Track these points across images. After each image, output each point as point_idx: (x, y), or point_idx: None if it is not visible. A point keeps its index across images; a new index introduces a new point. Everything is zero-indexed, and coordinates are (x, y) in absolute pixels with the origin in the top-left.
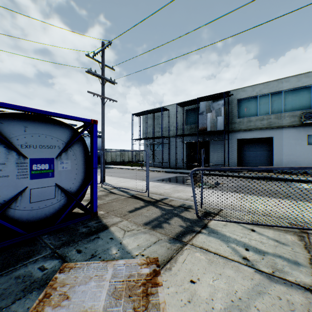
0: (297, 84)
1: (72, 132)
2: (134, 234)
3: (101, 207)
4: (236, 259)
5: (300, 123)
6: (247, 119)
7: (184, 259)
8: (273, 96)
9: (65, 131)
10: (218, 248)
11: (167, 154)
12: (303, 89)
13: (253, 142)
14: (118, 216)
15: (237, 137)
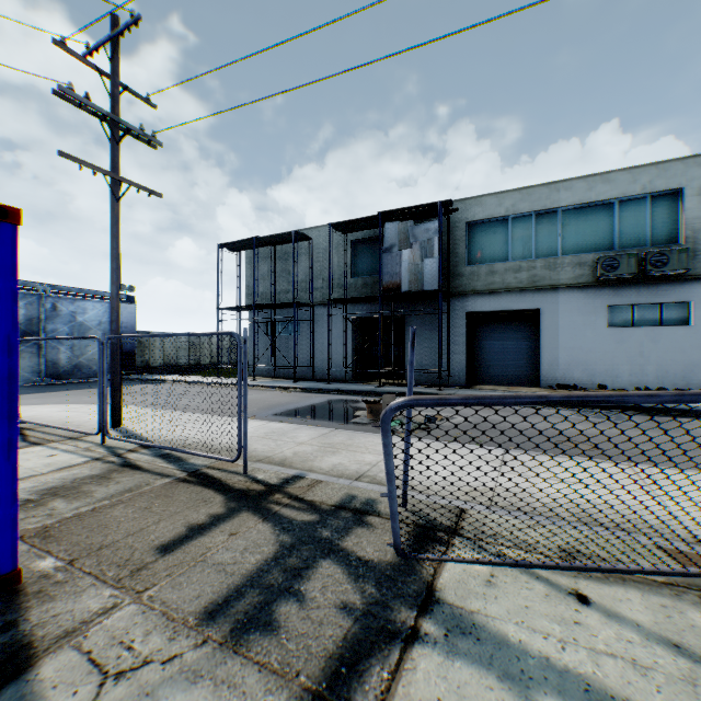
0: (587, 195)
1: None
2: (143, 697)
3: (56, 537)
4: None
5: (593, 279)
6: (488, 267)
7: None
8: (540, 219)
9: None
10: None
11: (307, 346)
12: (600, 208)
13: (499, 320)
14: (107, 580)
15: (467, 308)
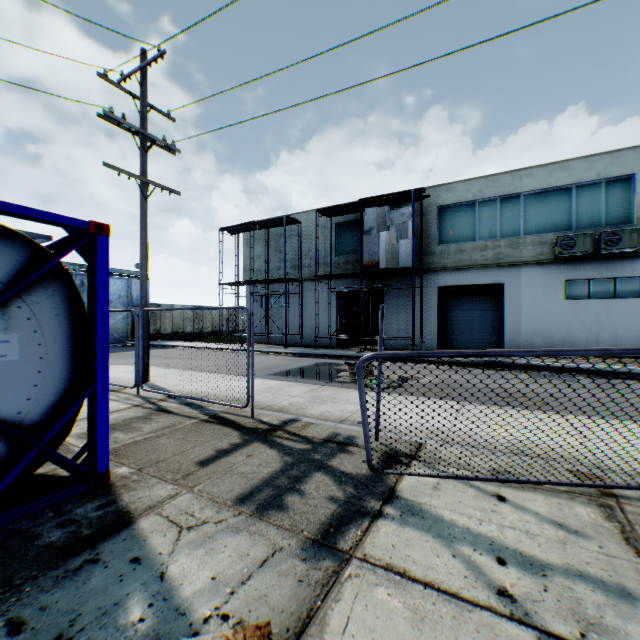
0: (547, 181)
1: (28, 253)
2: (207, 538)
3: (124, 455)
4: (482, 599)
5: (552, 256)
6: (457, 246)
7: (346, 616)
8: (504, 203)
9: (3, 249)
10: (432, 564)
11: (297, 316)
12: (558, 192)
13: (467, 293)
14: (167, 480)
15: (438, 283)
